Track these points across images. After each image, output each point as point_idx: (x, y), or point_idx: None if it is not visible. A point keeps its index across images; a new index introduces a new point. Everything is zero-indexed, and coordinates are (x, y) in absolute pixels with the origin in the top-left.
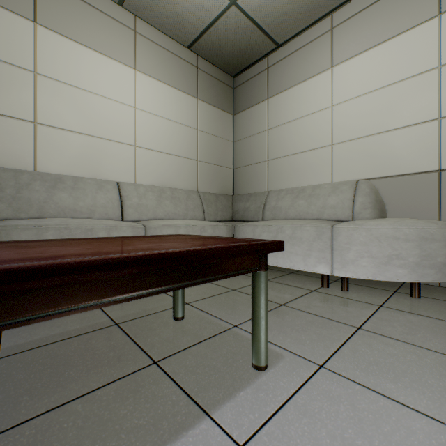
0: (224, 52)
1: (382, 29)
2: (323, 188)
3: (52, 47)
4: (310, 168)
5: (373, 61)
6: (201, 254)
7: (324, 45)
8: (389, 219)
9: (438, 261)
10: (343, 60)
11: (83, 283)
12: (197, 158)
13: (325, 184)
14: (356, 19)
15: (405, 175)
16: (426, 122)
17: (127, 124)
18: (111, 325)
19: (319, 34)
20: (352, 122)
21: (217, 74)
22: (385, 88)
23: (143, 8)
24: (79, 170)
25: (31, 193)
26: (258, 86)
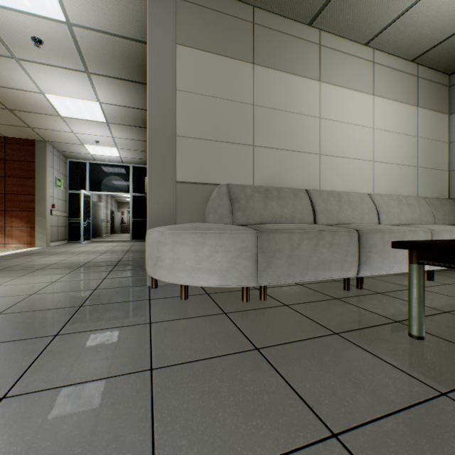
0: (454, 54)
1: None
2: None
3: (327, 96)
4: None
5: None
6: None
7: None
8: None
9: None
10: None
11: None
12: (417, 165)
13: None
14: None
15: None
16: None
17: (368, 143)
18: None
19: None
20: None
21: (433, 77)
22: None
23: (386, 41)
24: (340, 186)
25: (330, 206)
26: None
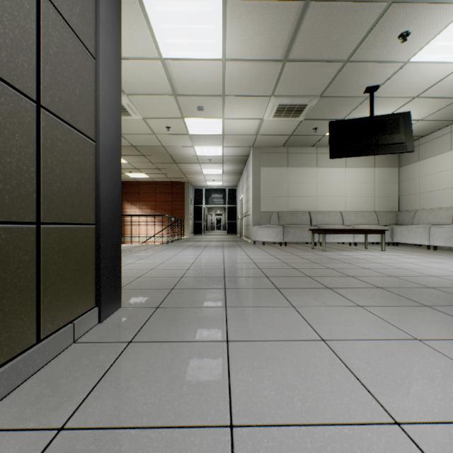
0: None
1: None
2: (442, 210)
3: (321, 173)
4: (440, 199)
5: None
6: (369, 230)
7: (446, 139)
8: None
9: None
10: None
11: (356, 232)
12: (374, 196)
13: (443, 208)
14: None
15: None
16: None
17: (343, 189)
18: (349, 248)
19: (444, 133)
20: None
21: None
22: None
23: None
24: (327, 209)
25: (318, 218)
26: (413, 154)
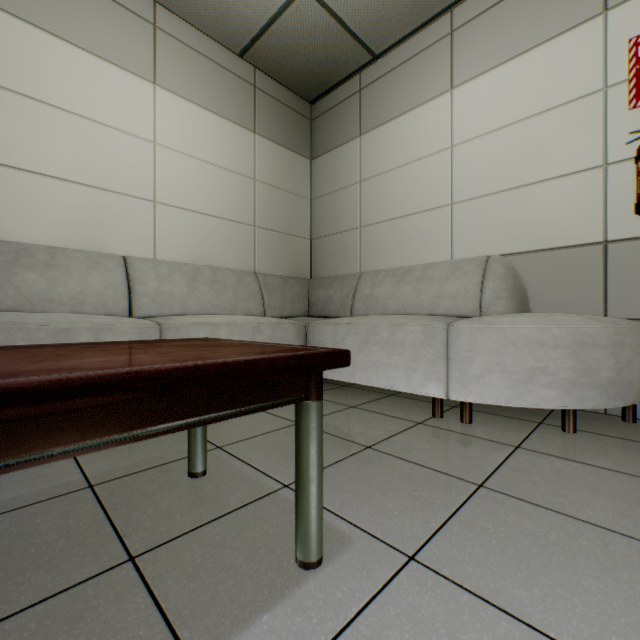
0: (295, 64)
1: (523, 33)
2: (438, 268)
3: (15, 42)
4: (421, 239)
5: (510, 80)
6: (169, 377)
7: (441, 56)
8: (532, 314)
9: (603, 378)
10: (467, 78)
11: None
12: (255, 223)
13: (441, 262)
14: (486, 17)
15: (557, 249)
16: (585, 170)
17: (142, 168)
18: (80, 487)
19: (434, 40)
20: (480, 171)
21: (285, 97)
22: (528, 121)
23: None
24: (60, 237)
25: None
26: (347, 116)
